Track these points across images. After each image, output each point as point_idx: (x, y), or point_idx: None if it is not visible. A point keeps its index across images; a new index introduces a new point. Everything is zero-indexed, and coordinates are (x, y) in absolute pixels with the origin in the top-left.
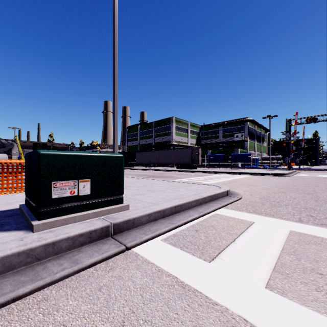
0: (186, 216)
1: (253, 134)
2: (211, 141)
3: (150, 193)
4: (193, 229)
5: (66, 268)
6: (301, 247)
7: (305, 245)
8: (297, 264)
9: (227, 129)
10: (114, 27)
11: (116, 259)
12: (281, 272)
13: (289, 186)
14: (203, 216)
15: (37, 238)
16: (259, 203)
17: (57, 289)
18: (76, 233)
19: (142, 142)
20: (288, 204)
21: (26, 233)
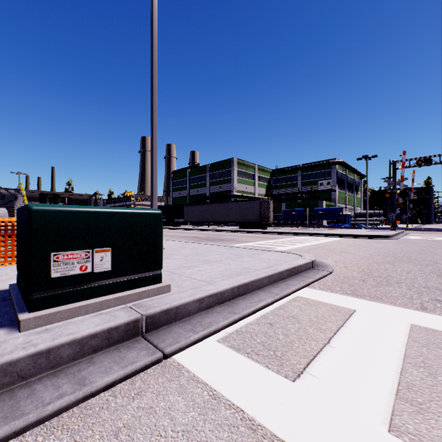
0: (254, 301)
1: (344, 181)
2: (287, 191)
3: (203, 265)
4: (266, 322)
5: (65, 394)
6: (432, 353)
7: (439, 350)
8: (432, 386)
9: (308, 174)
10: (152, 31)
11: (148, 375)
12: (410, 399)
13: (398, 254)
14: (279, 301)
15: (22, 343)
16: (359, 280)
17: (47, 435)
18: (86, 333)
19: (192, 192)
20: (400, 281)
21: (9, 332)
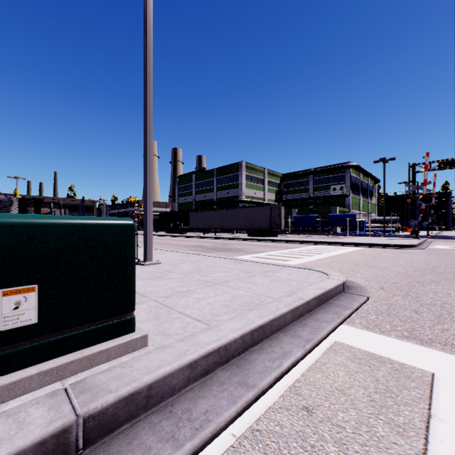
0: (276, 355)
1: (358, 185)
2: (297, 196)
3: (204, 289)
4: (300, 405)
5: None
6: None
7: None
8: None
9: (320, 179)
10: (146, 5)
11: None
12: None
13: (437, 269)
14: (312, 352)
15: None
16: (410, 310)
17: None
18: None
19: (198, 197)
20: None
21: None
